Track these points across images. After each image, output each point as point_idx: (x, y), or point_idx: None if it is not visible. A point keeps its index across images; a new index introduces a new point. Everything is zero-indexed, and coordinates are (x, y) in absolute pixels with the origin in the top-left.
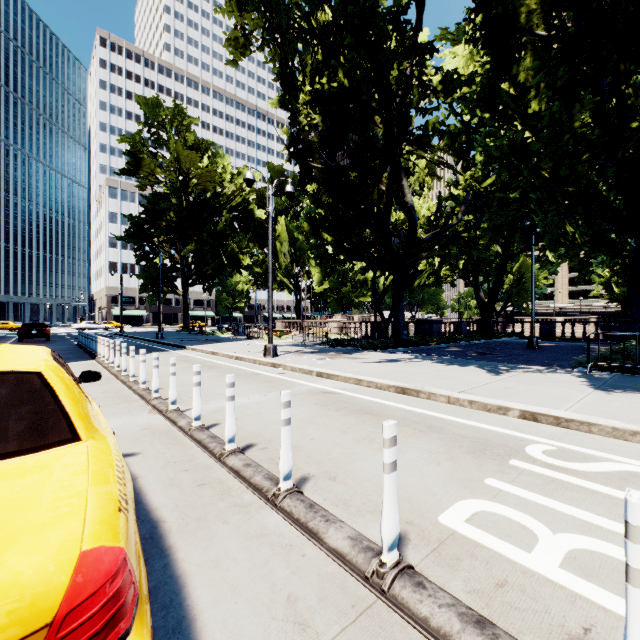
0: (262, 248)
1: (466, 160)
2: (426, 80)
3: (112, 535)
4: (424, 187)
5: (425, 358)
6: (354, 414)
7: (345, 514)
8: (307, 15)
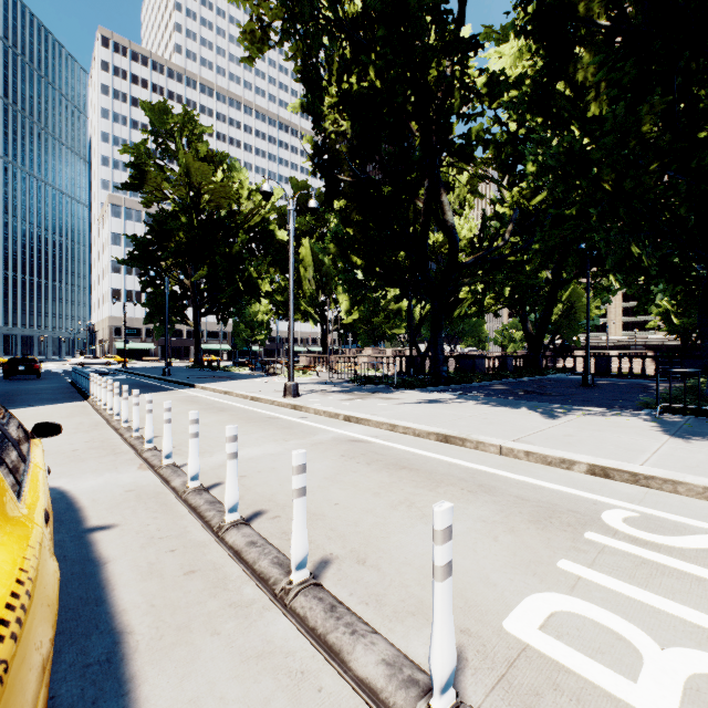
0: (284, 274)
1: (512, 175)
2: (469, 82)
3: None
4: (465, 206)
5: (469, 398)
6: (388, 469)
7: (378, 618)
8: (333, 2)
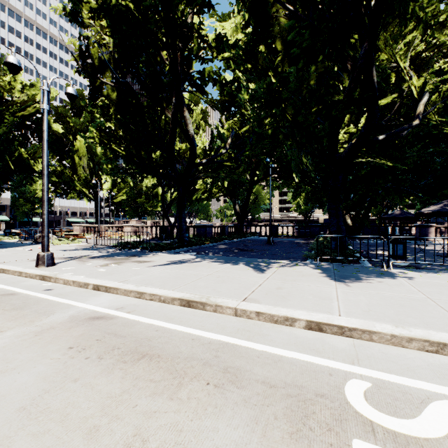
0: (61, 160)
1: (228, 112)
2: (204, 35)
3: None
4: (200, 129)
5: (204, 257)
6: (123, 363)
7: None
8: None
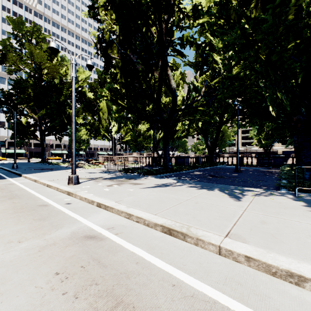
0: (93, 116)
1: (201, 70)
2: (183, 8)
3: None
4: (179, 86)
5: (183, 182)
6: None
7: None
8: None
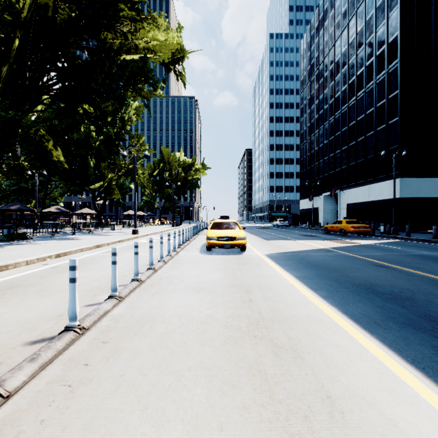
0: None
1: None
2: None
3: None
4: None
5: None
6: None
7: None
8: None
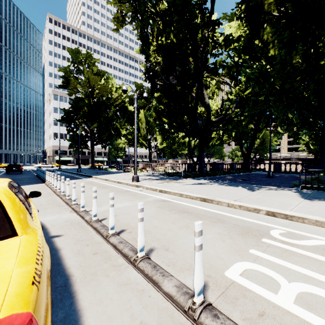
0: (132, 126)
1: (236, 81)
2: (216, 39)
3: (23, 304)
4: (214, 95)
5: (215, 182)
6: (178, 213)
7: (173, 271)
8: (154, 5)
